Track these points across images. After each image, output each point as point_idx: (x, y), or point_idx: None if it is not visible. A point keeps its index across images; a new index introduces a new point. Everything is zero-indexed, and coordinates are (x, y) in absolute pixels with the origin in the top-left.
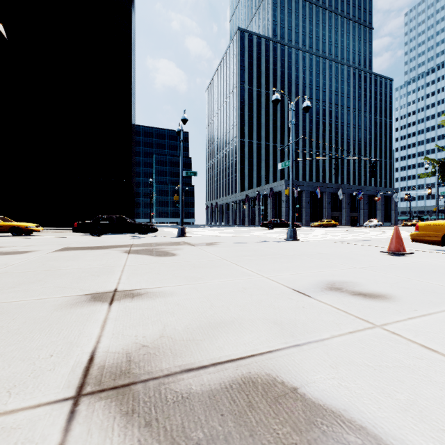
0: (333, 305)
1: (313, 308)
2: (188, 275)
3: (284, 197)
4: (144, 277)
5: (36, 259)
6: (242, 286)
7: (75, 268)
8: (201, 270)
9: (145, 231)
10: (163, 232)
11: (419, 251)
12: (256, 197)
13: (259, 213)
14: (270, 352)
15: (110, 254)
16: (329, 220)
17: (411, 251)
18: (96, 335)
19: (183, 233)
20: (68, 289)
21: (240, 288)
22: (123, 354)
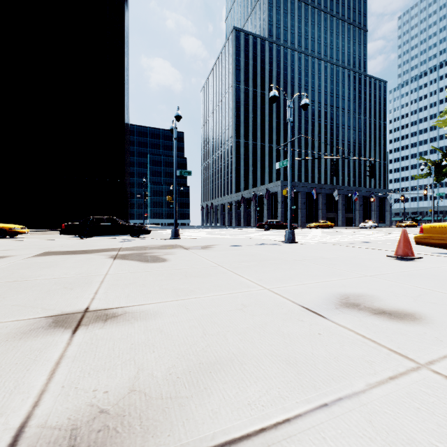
0: (355, 330)
1: (332, 335)
2: (178, 287)
3: (280, 198)
4: (125, 290)
5: (7, 267)
6: (241, 301)
7: (48, 277)
8: (194, 280)
9: (137, 232)
10: (157, 234)
11: (426, 255)
12: (252, 198)
13: (254, 214)
14: (287, 422)
15: (93, 259)
16: (325, 221)
17: (417, 255)
18: (37, 390)
19: (176, 235)
20: (28, 309)
21: (239, 306)
22: (66, 430)
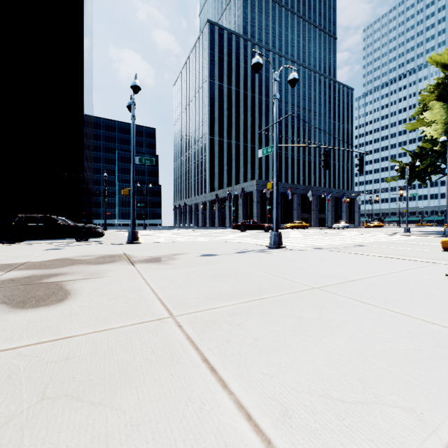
0: None
1: None
2: None
3: (256, 197)
4: None
5: None
6: None
7: None
8: (37, 447)
9: (85, 235)
10: (116, 236)
11: None
12: (227, 198)
13: (229, 215)
14: None
15: None
16: (300, 222)
17: None
18: None
19: (134, 238)
20: None
21: None
22: None
